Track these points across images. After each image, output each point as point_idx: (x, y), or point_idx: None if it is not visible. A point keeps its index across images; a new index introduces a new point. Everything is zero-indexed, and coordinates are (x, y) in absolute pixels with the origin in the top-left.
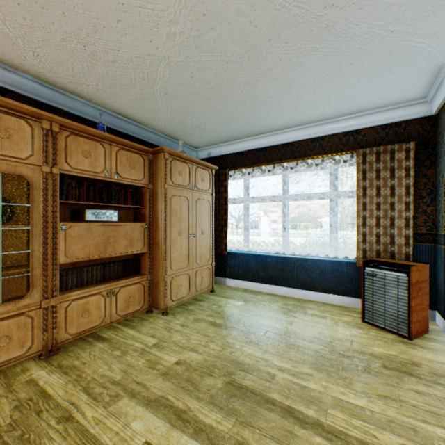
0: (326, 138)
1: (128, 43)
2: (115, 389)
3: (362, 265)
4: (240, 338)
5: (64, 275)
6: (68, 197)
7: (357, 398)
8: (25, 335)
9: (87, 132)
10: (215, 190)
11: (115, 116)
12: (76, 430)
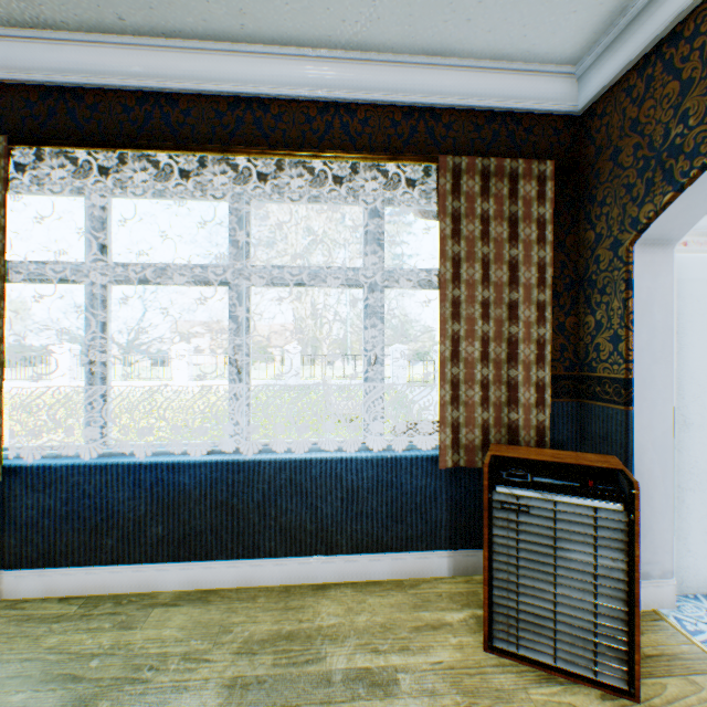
0: (361, 109)
1: None
2: None
3: (489, 479)
4: None
5: None
6: None
7: None
8: None
9: None
10: None
11: None
12: None
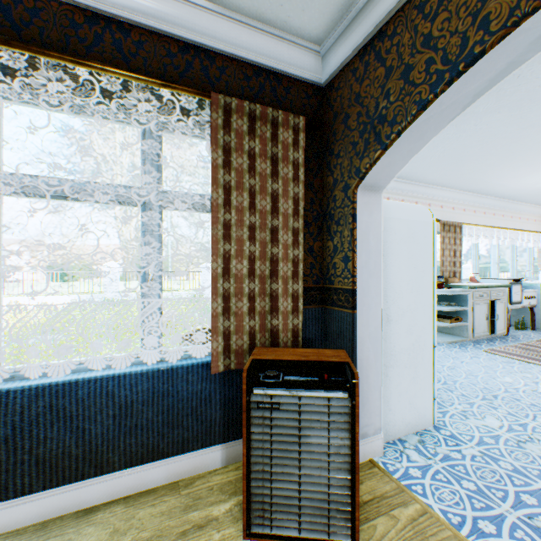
0: (136, 31)
1: None
2: None
3: (247, 383)
4: None
5: None
6: None
7: None
8: None
9: None
10: None
11: None
12: None
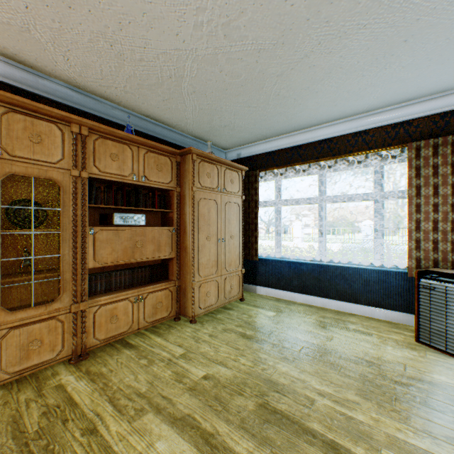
0: (370, 131)
1: (154, 38)
2: (140, 402)
3: (416, 276)
4: (272, 354)
5: (93, 280)
6: (97, 201)
7: (417, 438)
8: (55, 339)
9: (115, 135)
10: (245, 192)
11: (143, 119)
12: (100, 445)
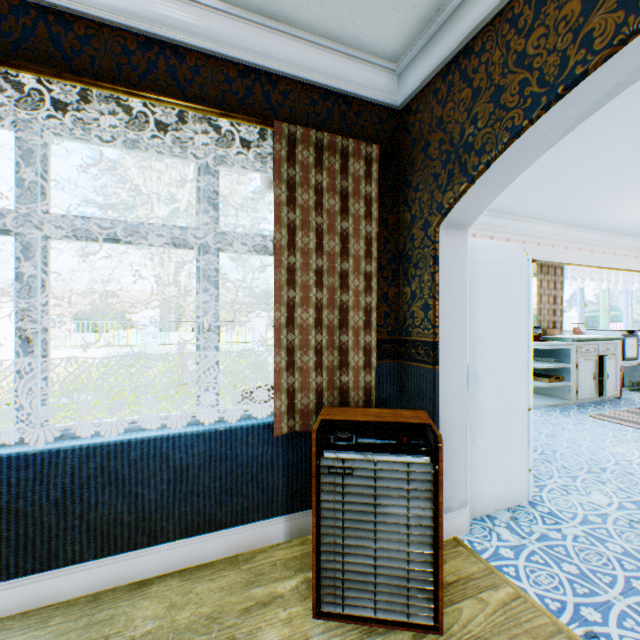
0: (192, 56)
1: None
2: None
3: (317, 446)
4: None
5: None
6: None
7: None
8: None
9: None
10: None
11: None
12: None
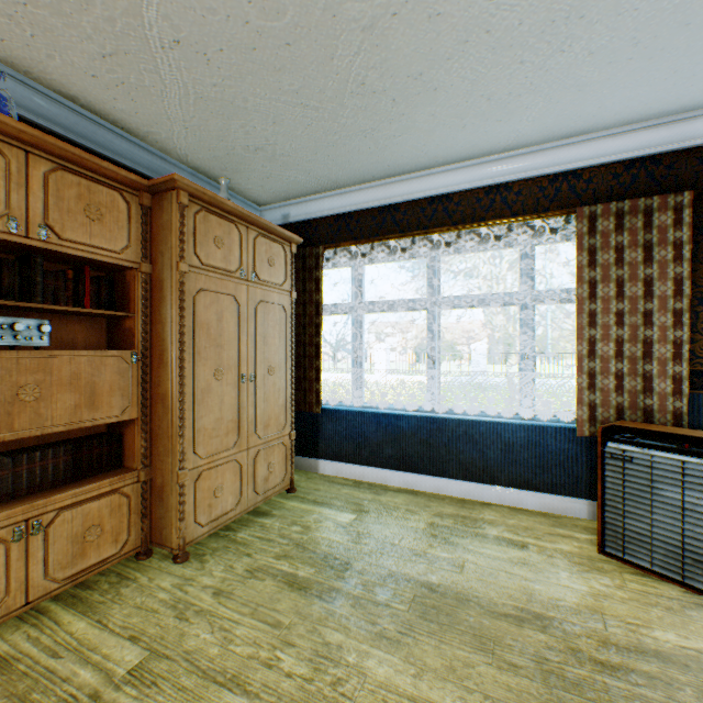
0: (515, 185)
1: None
2: None
3: (600, 437)
4: (355, 628)
5: None
6: None
7: None
8: None
9: None
10: (298, 287)
11: (60, 102)
12: None
